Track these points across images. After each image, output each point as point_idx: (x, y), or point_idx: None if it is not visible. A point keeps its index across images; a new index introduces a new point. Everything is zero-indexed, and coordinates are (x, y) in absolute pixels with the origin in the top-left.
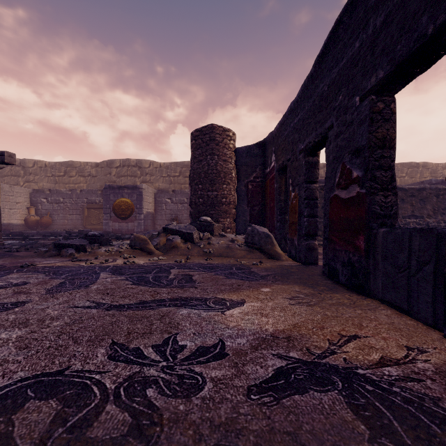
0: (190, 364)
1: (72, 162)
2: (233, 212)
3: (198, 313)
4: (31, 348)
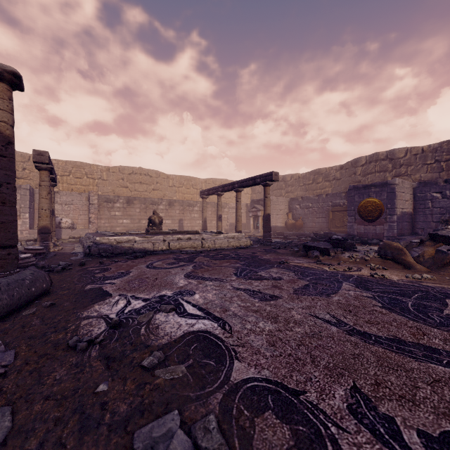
0: None
1: (319, 170)
2: None
3: None
4: (276, 347)
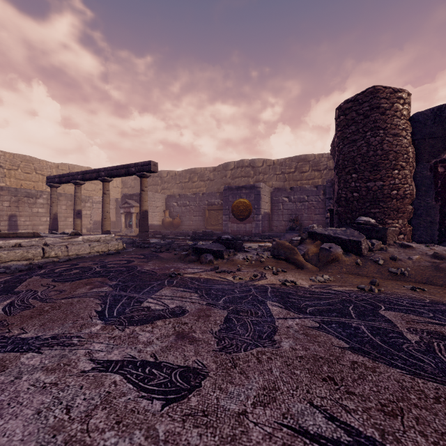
0: None
1: (195, 169)
2: (409, 209)
3: None
4: None
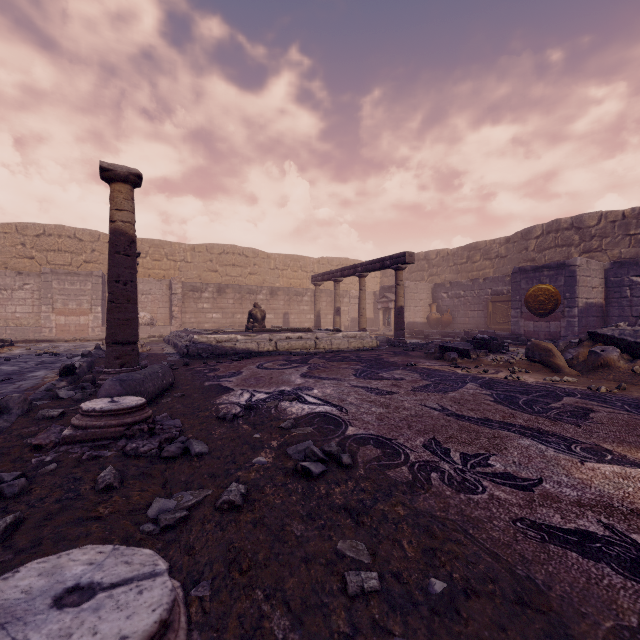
0: (482, 477)
1: (476, 244)
2: None
3: (542, 450)
4: (383, 421)
